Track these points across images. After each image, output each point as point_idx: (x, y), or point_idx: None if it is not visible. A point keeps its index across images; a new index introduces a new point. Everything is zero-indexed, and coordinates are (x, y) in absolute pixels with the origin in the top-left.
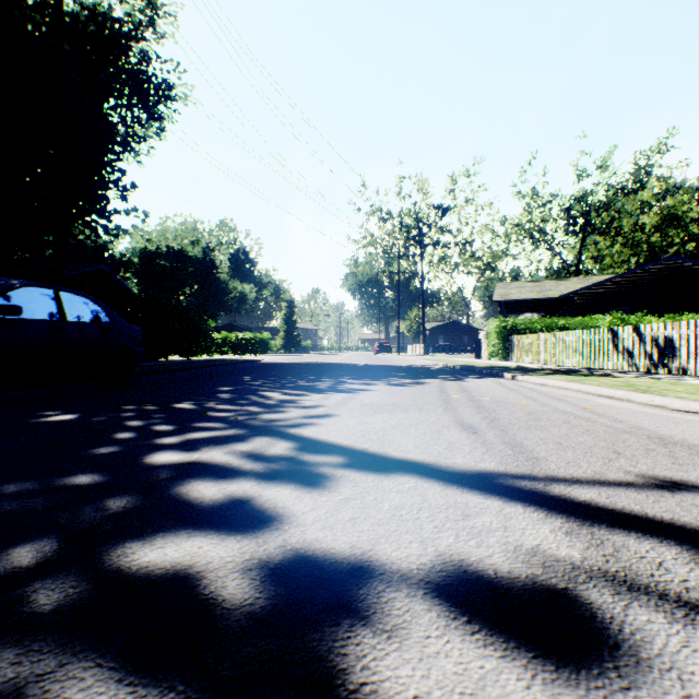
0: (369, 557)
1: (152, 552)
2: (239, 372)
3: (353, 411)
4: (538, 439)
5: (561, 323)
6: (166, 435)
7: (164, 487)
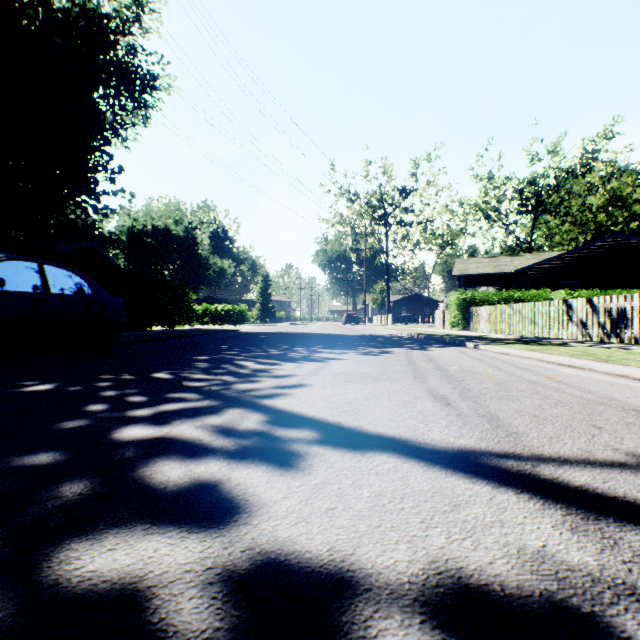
0: (351, 565)
1: (99, 556)
2: (217, 342)
3: (325, 380)
4: (513, 411)
5: (517, 296)
6: (139, 406)
7: (127, 468)
